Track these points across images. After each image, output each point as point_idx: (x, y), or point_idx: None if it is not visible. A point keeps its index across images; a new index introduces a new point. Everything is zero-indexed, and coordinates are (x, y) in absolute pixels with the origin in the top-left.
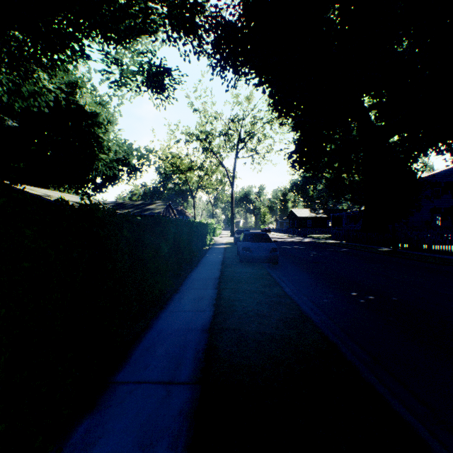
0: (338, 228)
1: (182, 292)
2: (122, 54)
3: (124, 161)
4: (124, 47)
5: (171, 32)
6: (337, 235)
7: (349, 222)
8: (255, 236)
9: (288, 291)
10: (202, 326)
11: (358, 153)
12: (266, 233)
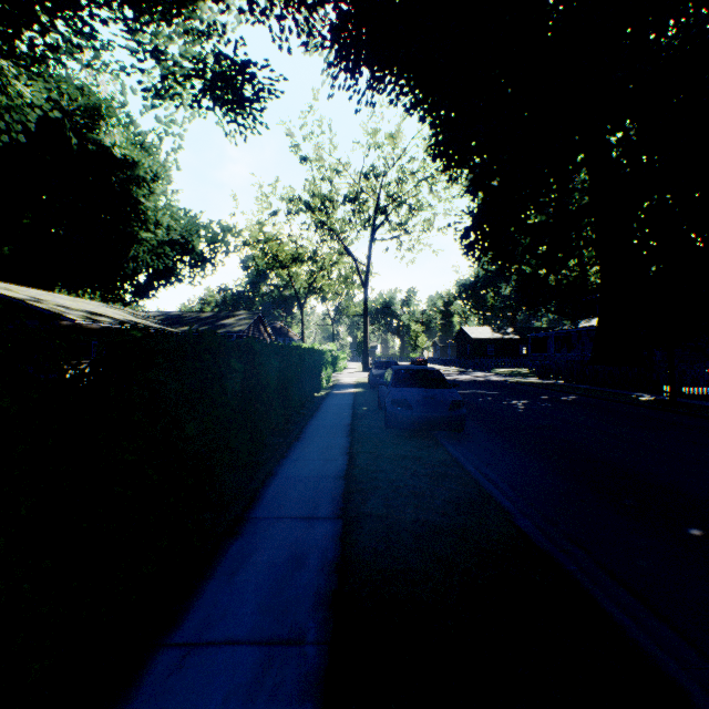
0: (542, 357)
1: (250, 533)
2: (164, 38)
3: (186, 247)
4: (168, 21)
5: None
6: (546, 370)
7: (558, 348)
8: (415, 376)
9: (528, 527)
10: None
11: (582, 229)
12: (437, 370)
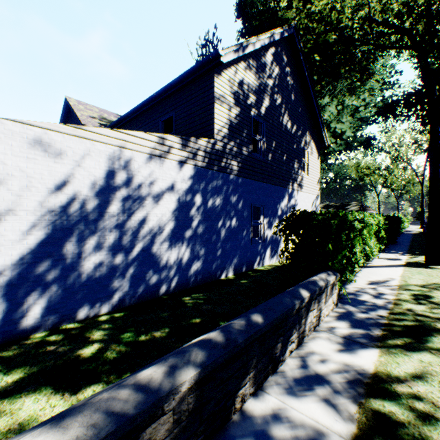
0: None
1: (398, 239)
2: None
3: None
4: None
5: (376, 118)
6: None
7: None
8: None
9: None
10: (408, 241)
11: None
12: None
